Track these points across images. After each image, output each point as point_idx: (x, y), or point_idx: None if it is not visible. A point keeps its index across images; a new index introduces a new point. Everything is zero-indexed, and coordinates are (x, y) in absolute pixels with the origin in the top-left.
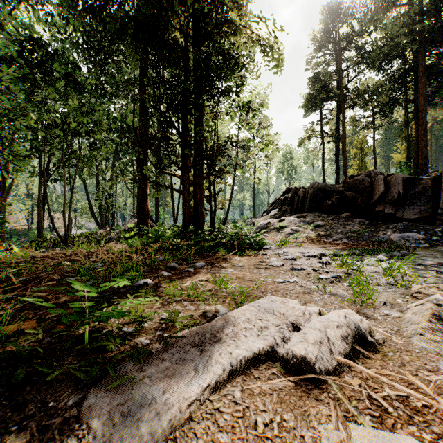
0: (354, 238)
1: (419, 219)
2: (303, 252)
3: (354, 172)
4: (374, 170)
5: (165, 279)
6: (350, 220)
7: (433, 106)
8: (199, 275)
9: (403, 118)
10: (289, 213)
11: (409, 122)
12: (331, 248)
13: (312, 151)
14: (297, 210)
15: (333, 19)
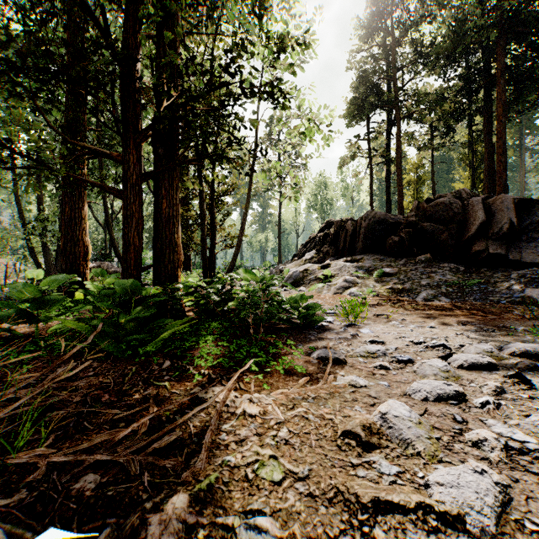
0: (455, 295)
1: None
2: (423, 341)
3: (407, 204)
4: (465, 189)
5: None
6: (435, 265)
7: (508, 120)
8: None
9: (467, 138)
10: (332, 256)
11: (474, 143)
12: (453, 321)
13: (356, 175)
14: (344, 251)
15: None
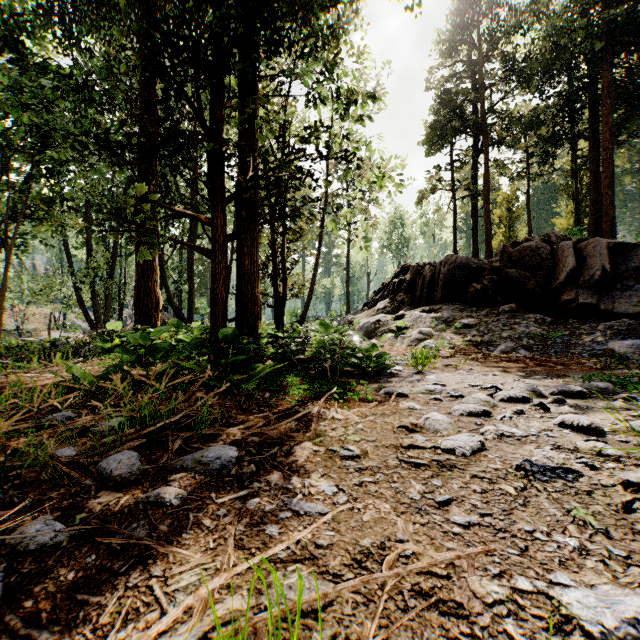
0: (536, 348)
1: None
2: (479, 384)
3: (498, 244)
4: (555, 232)
5: None
6: (519, 316)
7: (618, 145)
8: (187, 545)
9: (570, 166)
10: (408, 305)
11: (578, 171)
12: (519, 370)
13: (437, 211)
14: (421, 300)
15: (471, 6)
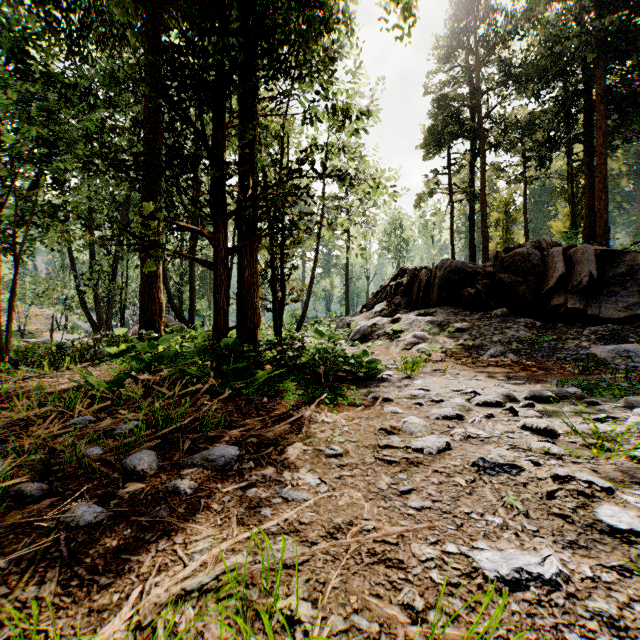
0: (524, 352)
1: (626, 319)
2: (461, 389)
3: (495, 247)
4: (545, 239)
5: (49, 571)
6: (510, 320)
7: (612, 149)
8: (200, 522)
9: (566, 169)
10: (405, 308)
11: (574, 174)
12: (503, 375)
13: (435, 214)
14: (417, 303)
15: (468, 12)
